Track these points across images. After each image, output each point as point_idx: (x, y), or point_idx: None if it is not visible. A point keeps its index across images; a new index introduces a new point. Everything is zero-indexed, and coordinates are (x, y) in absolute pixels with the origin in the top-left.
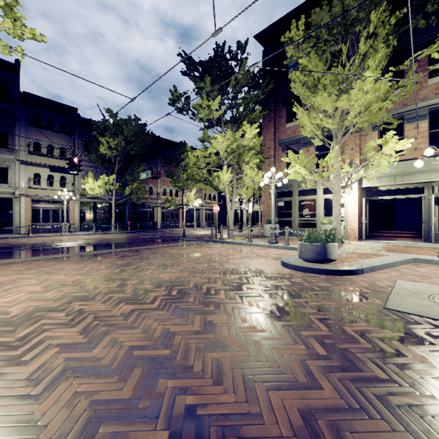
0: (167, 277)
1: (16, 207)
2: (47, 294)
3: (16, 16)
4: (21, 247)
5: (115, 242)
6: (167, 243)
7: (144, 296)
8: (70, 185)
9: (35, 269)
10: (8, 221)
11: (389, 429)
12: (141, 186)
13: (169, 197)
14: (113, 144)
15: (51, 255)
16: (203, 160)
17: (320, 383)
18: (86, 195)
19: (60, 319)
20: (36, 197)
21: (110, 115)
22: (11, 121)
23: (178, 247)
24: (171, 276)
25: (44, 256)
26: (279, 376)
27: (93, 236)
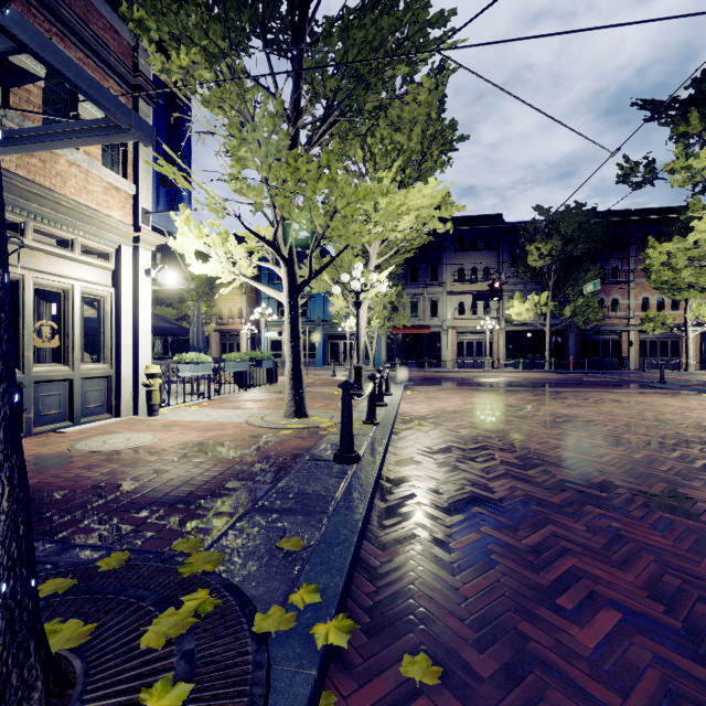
0: (566, 412)
1: (444, 340)
2: (465, 406)
3: (447, 203)
4: (449, 380)
5: (540, 382)
6: (615, 388)
7: (530, 417)
8: (494, 311)
9: (459, 394)
10: (437, 355)
11: (613, 469)
12: (591, 302)
13: (653, 312)
14: (545, 250)
15: (471, 387)
16: (682, 254)
17: (603, 458)
18: (511, 322)
19: (471, 415)
20: (460, 328)
21: (539, 213)
22: (439, 252)
23: (623, 394)
24: (570, 412)
25: (466, 387)
26: (579, 451)
27: (518, 374)
